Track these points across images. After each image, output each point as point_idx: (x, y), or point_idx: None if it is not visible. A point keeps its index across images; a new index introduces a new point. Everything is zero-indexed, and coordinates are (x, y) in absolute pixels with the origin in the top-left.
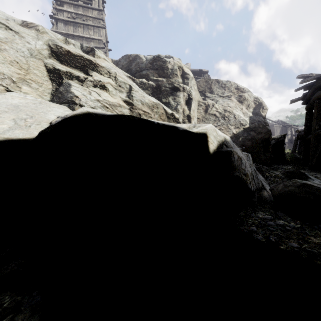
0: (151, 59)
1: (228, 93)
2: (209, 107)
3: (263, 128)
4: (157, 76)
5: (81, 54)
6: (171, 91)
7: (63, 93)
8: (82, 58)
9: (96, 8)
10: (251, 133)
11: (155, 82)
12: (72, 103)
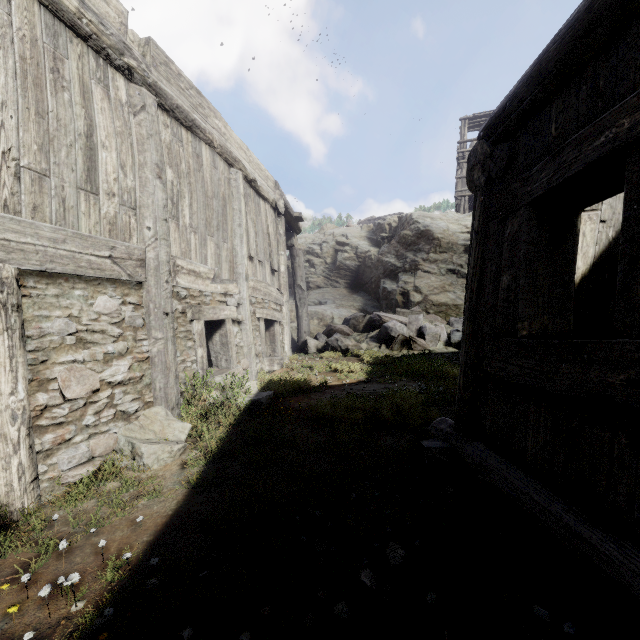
0: None
1: None
2: None
3: None
4: None
5: None
6: None
7: None
8: None
9: None
10: None
11: None
12: None
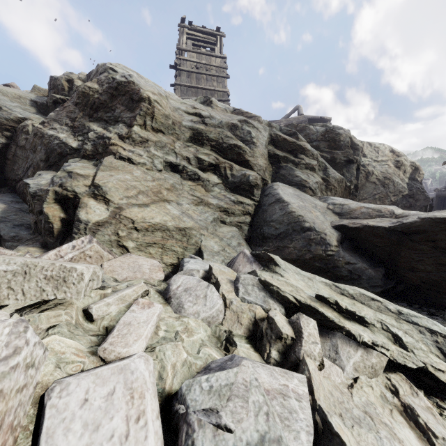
0: (323, 131)
1: (383, 157)
2: (370, 174)
3: (421, 195)
4: (328, 147)
5: (294, 141)
6: (346, 163)
7: (286, 176)
8: (294, 144)
9: (219, 56)
10: (409, 200)
11: (329, 155)
12: (302, 186)
